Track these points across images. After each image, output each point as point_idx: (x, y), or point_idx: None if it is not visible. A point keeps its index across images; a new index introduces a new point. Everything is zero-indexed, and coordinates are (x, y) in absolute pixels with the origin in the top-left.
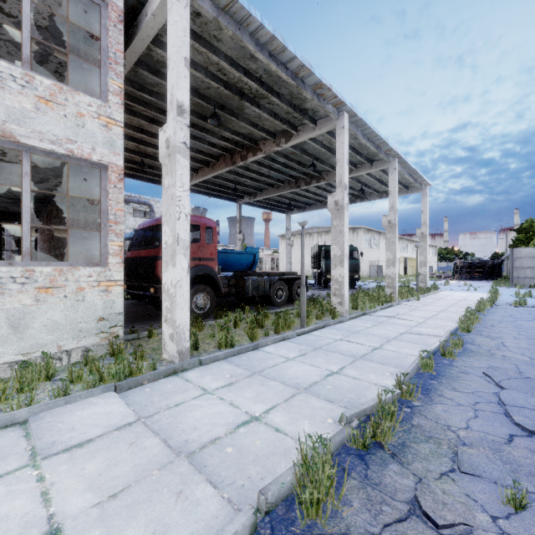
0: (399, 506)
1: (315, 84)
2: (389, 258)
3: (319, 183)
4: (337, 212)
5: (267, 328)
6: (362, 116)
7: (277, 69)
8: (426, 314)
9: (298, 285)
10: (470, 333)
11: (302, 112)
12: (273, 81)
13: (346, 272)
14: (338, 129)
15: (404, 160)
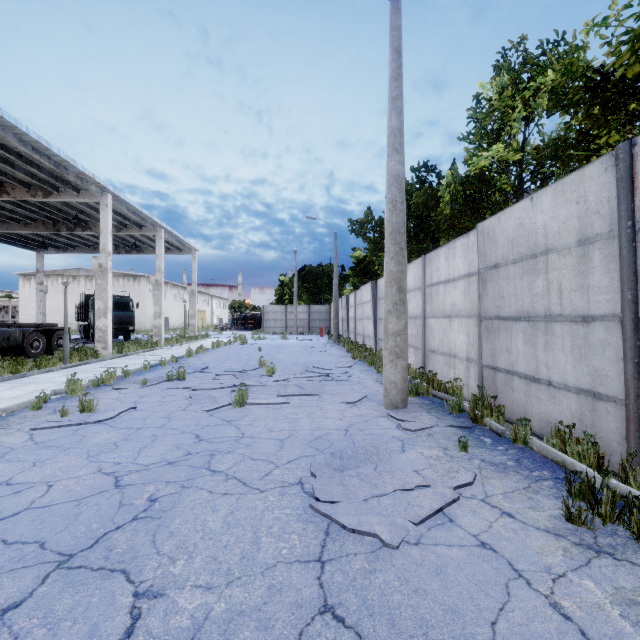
0: (107, 390)
1: (79, 172)
2: (157, 311)
3: (86, 232)
4: (101, 273)
5: (31, 366)
6: (126, 198)
7: (40, 159)
8: (176, 352)
9: (60, 336)
10: (191, 357)
11: (65, 182)
12: (34, 158)
13: (110, 323)
14: (103, 205)
15: (170, 231)
